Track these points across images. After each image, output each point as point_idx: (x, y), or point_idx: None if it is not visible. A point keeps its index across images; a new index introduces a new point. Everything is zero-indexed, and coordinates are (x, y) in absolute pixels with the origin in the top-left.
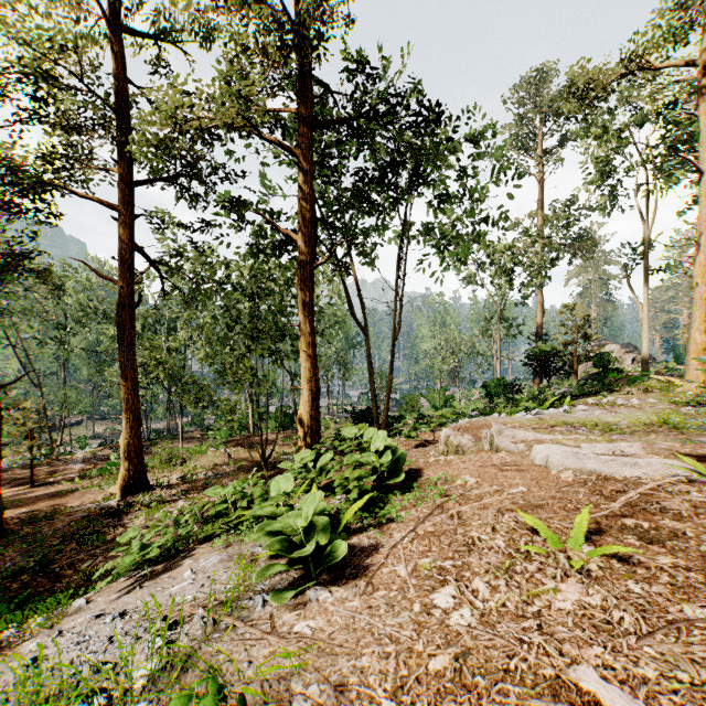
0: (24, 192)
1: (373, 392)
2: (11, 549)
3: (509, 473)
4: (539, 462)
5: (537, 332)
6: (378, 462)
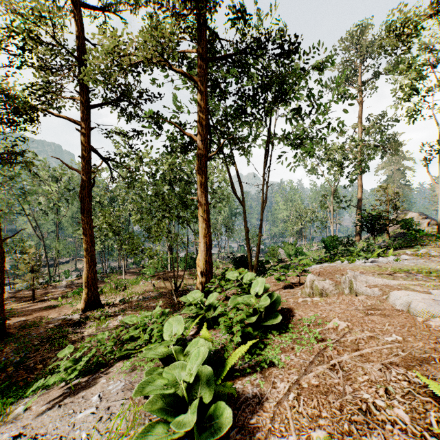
0: (21, 113)
1: (248, 244)
2: (8, 347)
3: (375, 318)
4: (400, 307)
5: (358, 205)
6: (258, 305)
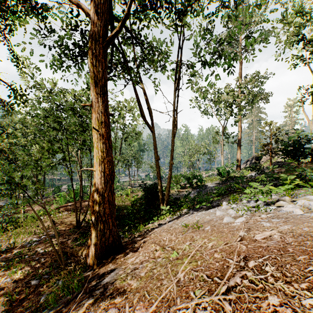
0: None
1: (159, 173)
2: None
3: None
4: None
5: (238, 141)
6: None
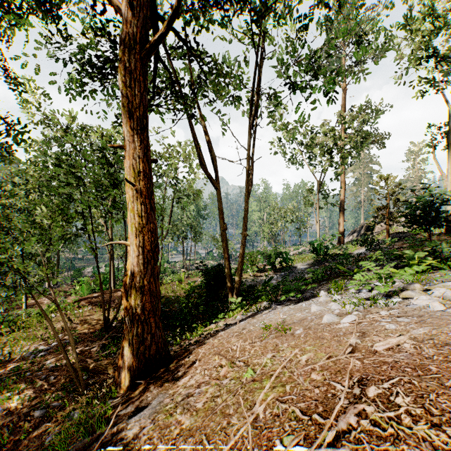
0: None
1: (226, 249)
2: None
3: None
4: None
5: (341, 204)
6: None
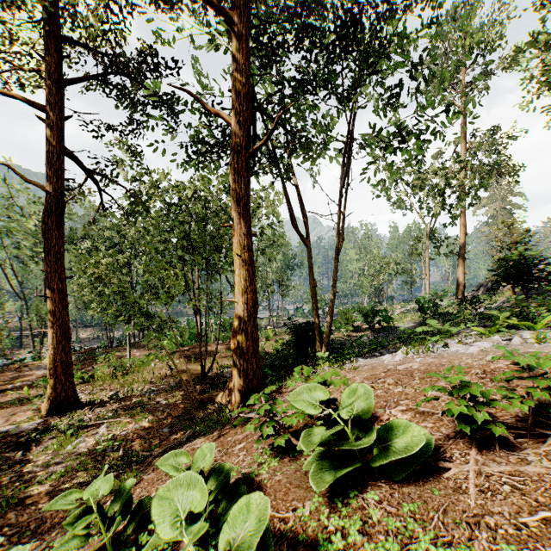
0: None
1: (315, 306)
2: None
3: None
4: None
5: (460, 252)
6: None
